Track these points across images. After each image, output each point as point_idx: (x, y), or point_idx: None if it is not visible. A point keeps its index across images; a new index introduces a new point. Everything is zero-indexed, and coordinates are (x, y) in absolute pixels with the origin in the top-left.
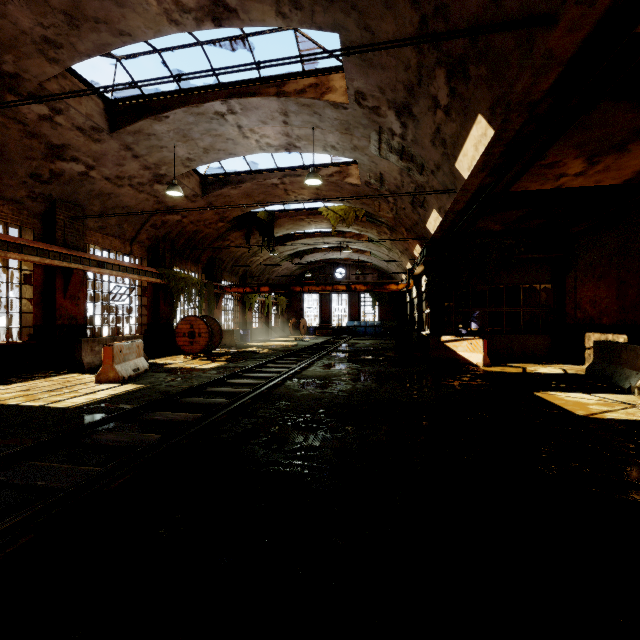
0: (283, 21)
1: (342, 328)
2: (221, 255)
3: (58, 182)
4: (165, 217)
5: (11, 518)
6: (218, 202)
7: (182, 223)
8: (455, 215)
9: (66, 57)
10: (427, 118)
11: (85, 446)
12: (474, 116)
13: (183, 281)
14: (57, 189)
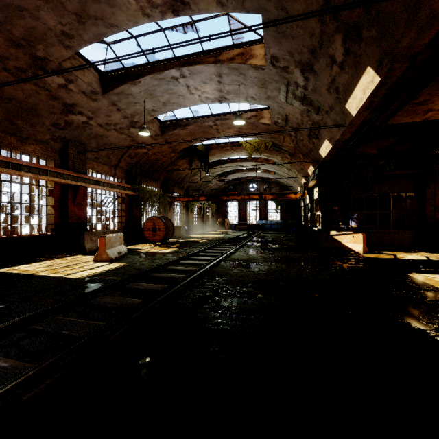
0: (221, 8)
1: (254, 225)
2: (172, 175)
3: (70, 128)
4: (137, 150)
5: (48, 358)
6: (171, 139)
7: (147, 154)
8: (342, 143)
9: (76, 44)
10: (325, 72)
11: (91, 306)
12: (364, 68)
13: (148, 193)
14: (69, 133)
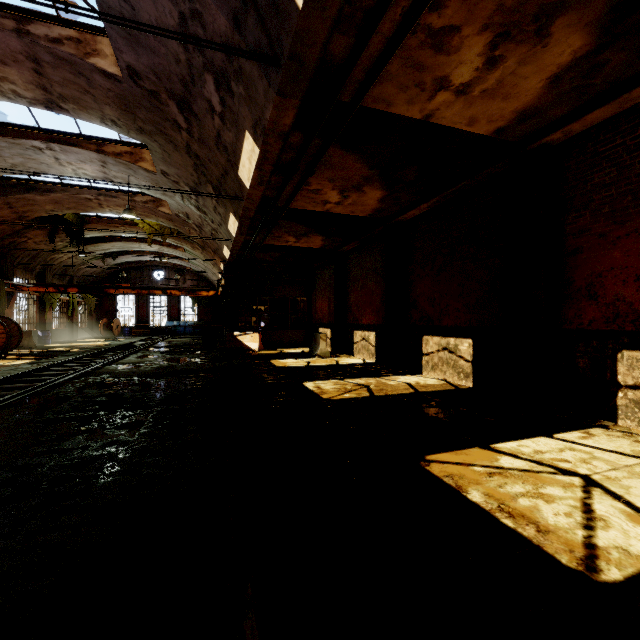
0: (106, 126)
1: (161, 328)
2: (14, 251)
3: None
4: None
5: None
6: (19, 203)
7: None
8: (238, 251)
9: None
10: (209, 199)
11: None
12: (229, 212)
13: None
14: None
